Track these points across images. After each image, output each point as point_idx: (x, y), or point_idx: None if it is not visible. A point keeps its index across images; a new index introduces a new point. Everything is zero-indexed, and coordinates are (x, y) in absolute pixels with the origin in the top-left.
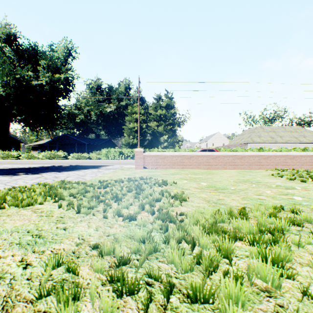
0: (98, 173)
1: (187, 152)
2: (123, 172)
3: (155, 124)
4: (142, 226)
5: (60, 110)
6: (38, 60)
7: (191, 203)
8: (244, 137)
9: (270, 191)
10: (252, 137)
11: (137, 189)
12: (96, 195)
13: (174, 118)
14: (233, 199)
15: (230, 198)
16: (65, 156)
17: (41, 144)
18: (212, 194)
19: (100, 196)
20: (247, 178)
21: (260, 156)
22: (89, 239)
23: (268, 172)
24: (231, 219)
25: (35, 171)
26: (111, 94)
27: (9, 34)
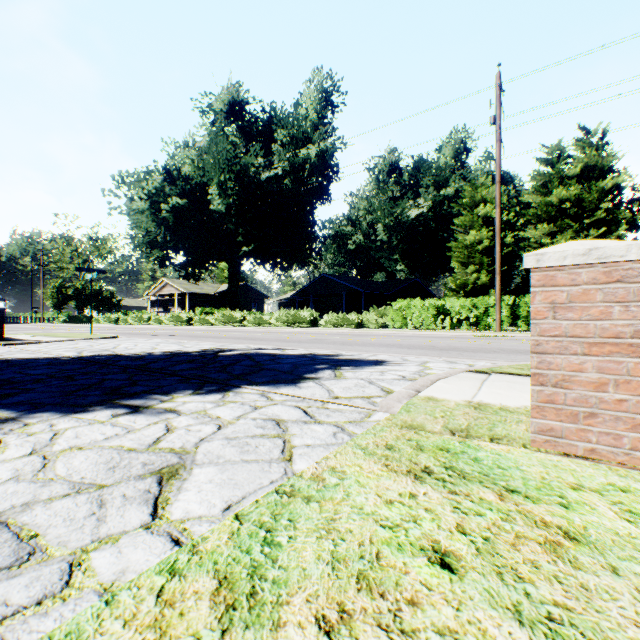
0: None
1: None
2: None
3: (541, 232)
4: None
5: (310, 225)
6: (273, 133)
7: None
8: None
9: None
10: None
11: None
12: None
13: (613, 204)
14: None
15: None
16: (314, 320)
17: (290, 297)
18: None
19: None
20: None
21: None
22: None
23: None
24: None
25: (19, 387)
26: (420, 176)
27: (231, 102)
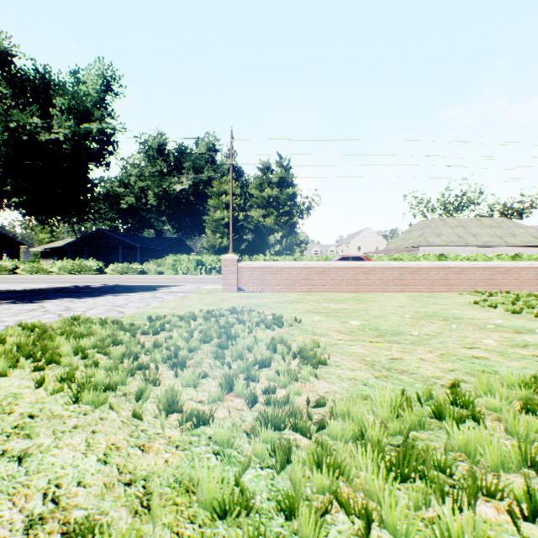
0: (152, 301)
1: (318, 262)
2: (201, 299)
3: (259, 214)
4: (225, 444)
5: (92, 187)
6: (51, 97)
7: (336, 370)
8: (412, 235)
9: (489, 338)
10: (426, 236)
11: (221, 336)
12: (132, 352)
13: (293, 203)
14: (421, 358)
15: (415, 356)
16: (100, 269)
17: (58, 246)
18: (376, 346)
19: (142, 353)
20: (432, 309)
21: (449, 269)
22: (72, 501)
23: (464, 297)
24: (439, 418)
25: (34, 297)
26: (183, 160)
27: None
